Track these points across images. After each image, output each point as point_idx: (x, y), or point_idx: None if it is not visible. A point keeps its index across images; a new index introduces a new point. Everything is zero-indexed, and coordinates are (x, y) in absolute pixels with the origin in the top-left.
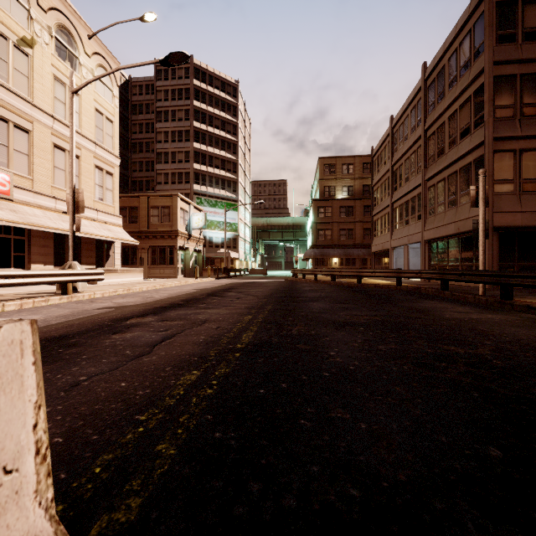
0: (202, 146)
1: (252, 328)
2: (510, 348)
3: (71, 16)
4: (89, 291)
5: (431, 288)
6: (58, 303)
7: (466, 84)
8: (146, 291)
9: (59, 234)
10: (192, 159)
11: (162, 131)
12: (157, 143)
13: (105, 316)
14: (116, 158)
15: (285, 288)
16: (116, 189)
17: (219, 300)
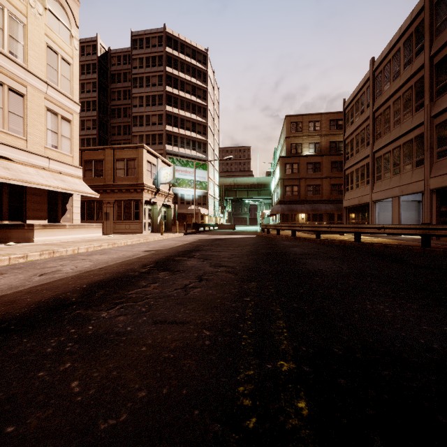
0: (174, 110)
1: None
2: None
3: None
4: None
5: None
6: None
7: None
8: (74, 256)
9: None
10: (164, 121)
11: (137, 96)
12: (132, 108)
13: None
14: (75, 104)
15: (267, 249)
16: (75, 138)
17: (163, 284)
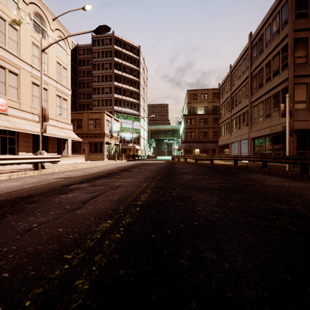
0: (119, 84)
1: (147, 191)
2: None
3: (42, 7)
4: (51, 168)
5: (256, 166)
6: (32, 175)
7: (277, 43)
8: (85, 168)
9: (35, 135)
10: (113, 91)
11: (96, 76)
12: (93, 82)
13: (58, 183)
14: (69, 90)
15: (167, 166)
16: (69, 109)
17: (128, 173)
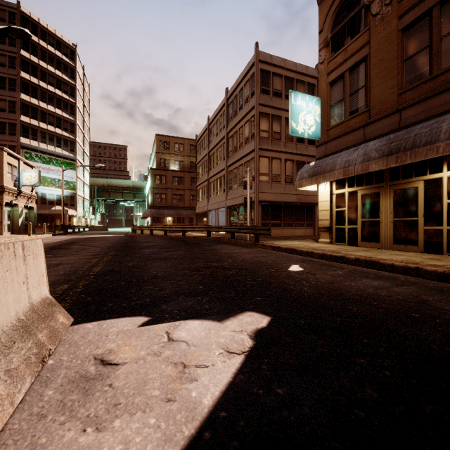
0: (32, 100)
1: (100, 265)
2: (237, 261)
3: None
4: None
5: (227, 237)
6: None
7: (247, 111)
8: None
9: None
10: (19, 110)
11: None
12: None
13: None
14: None
15: (125, 241)
16: None
17: (65, 251)
